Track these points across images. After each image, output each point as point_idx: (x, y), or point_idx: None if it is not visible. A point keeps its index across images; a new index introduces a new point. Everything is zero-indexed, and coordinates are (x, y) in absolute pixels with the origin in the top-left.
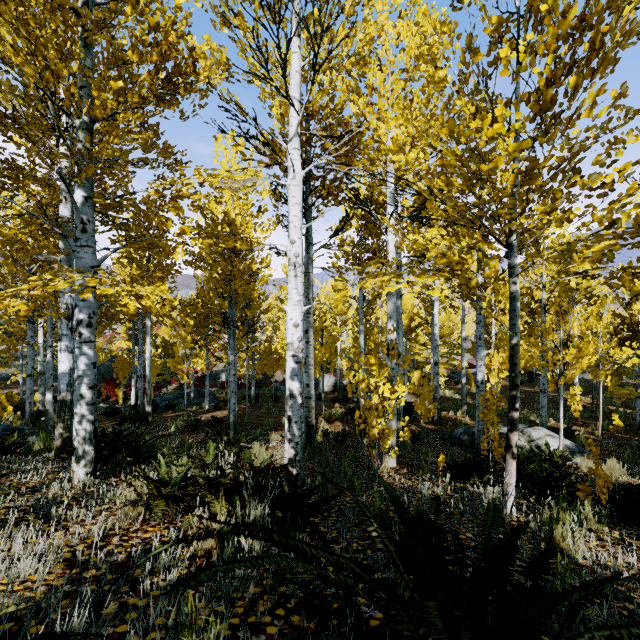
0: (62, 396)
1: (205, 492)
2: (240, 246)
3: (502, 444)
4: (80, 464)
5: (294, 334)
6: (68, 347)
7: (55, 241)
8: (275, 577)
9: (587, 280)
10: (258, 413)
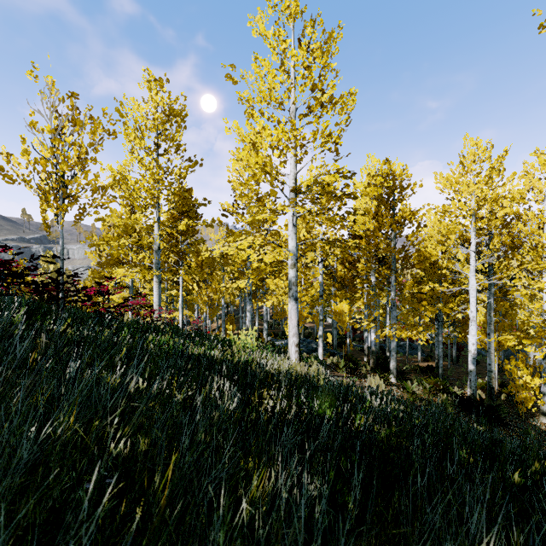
0: (372, 349)
1: (439, 391)
2: (448, 311)
3: None
4: (392, 375)
5: (472, 347)
6: (374, 331)
7: (348, 270)
8: (458, 408)
9: None
10: (458, 371)
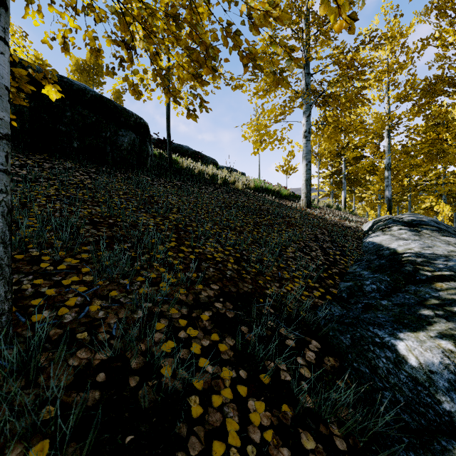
0: None
1: None
2: None
3: None
4: None
5: None
6: None
7: None
8: None
9: None
10: None
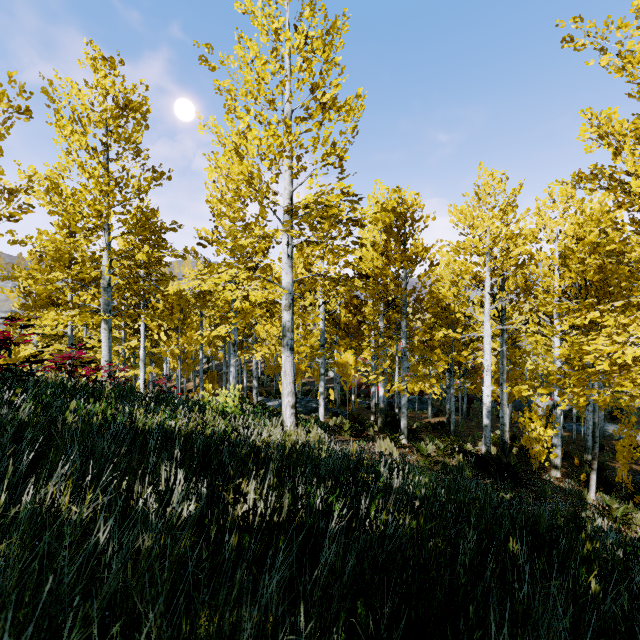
0: (381, 405)
1: (454, 451)
2: (462, 360)
3: (630, 477)
4: (403, 436)
5: (486, 399)
6: (383, 385)
7: (354, 316)
8: (474, 469)
9: (637, 400)
10: (469, 425)
